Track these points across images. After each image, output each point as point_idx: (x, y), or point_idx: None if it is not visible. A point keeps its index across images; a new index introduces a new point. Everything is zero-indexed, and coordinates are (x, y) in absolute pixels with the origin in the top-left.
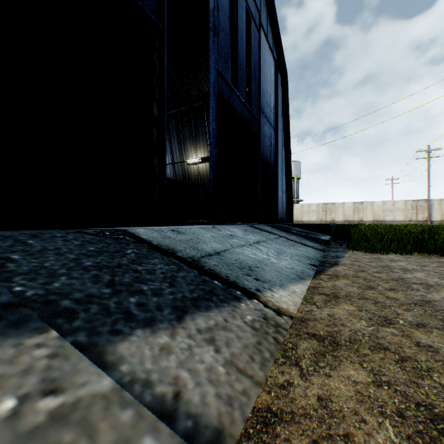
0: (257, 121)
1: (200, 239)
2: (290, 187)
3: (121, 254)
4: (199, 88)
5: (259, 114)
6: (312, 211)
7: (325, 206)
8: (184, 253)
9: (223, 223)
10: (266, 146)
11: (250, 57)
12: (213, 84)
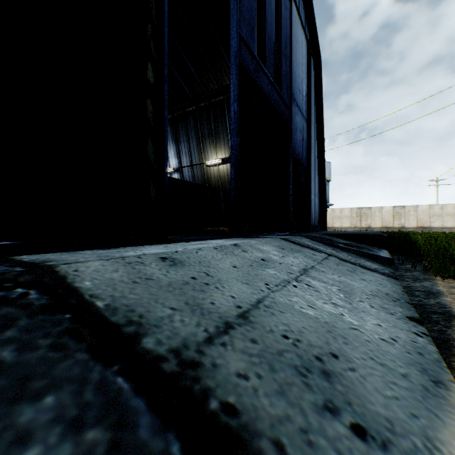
0: (287, 109)
1: (211, 276)
2: (323, 190)
3: None
4: (219, 81)
5: (290, 100)
6: (344, 216)
7: (359, 211)
8: (165, 333)
9: (247, 234)
10: (298, 140)
11: (280, 29)
12: (234, 53)
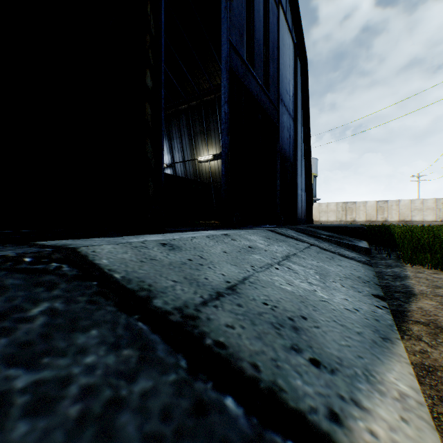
0: (275, 109)
1: (205, 259)
2: (309, 185)
3: (4, 325)
4: (210, 80)
5: (277, 100)
6: (331, 210)
7: (344, 205)
8: (170, 297)
9: (237, 226)
10: (285, 138)
11: (268, 34)
12: (225, 58)
